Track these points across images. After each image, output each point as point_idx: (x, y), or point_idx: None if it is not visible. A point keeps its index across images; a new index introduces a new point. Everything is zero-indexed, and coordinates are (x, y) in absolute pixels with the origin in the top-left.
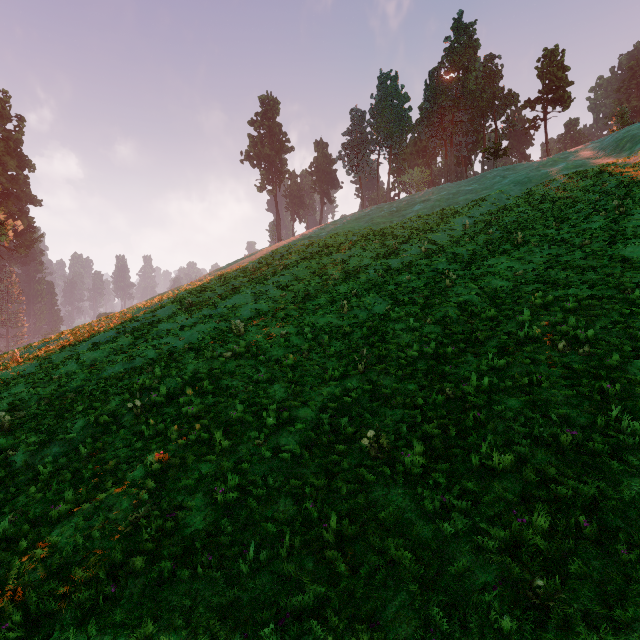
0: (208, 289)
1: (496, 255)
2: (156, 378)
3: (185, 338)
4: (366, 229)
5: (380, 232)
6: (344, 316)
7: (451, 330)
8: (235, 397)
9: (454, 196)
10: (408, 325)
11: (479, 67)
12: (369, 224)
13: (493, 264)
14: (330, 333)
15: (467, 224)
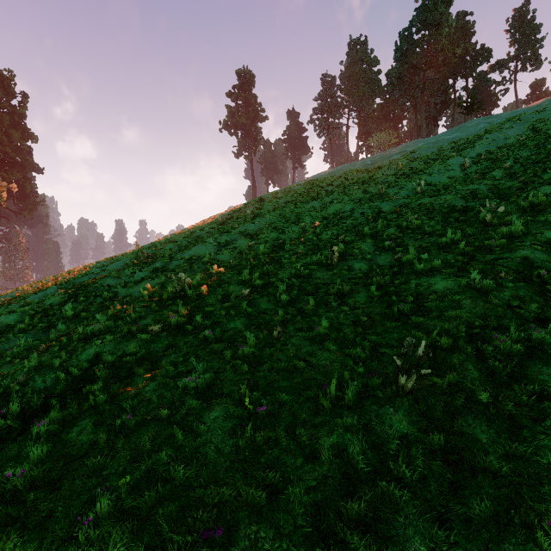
0: (171, 240)
1: (549, 182)
2: (29, 370)
3: (124, 297)
4: (342, 180)
5: (359, 180)
6: (333, 268)
7: None
8: (132, 432)
9: (435, 145)
10: (462, 282)
11: (451, 23)
12: (344, 175)
13: None
14: (316, 293)
15: (467, 163)
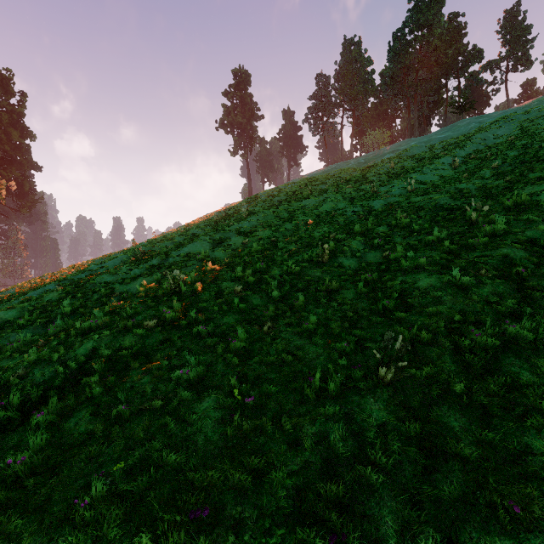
0: (167, 238)
1: (533, 181)
2: (29, 363)
3: (120, 294)
4: (335, 178)
5: (352, 178)
6: (324, 265)
7: (538, 289)
8: (127, 422)
9: (426, 144)
10: (445, 279)
11: (444, 24)
12: (338, 174)
13: (535, 192)
14: (306, 290)
15: (457, 162)
